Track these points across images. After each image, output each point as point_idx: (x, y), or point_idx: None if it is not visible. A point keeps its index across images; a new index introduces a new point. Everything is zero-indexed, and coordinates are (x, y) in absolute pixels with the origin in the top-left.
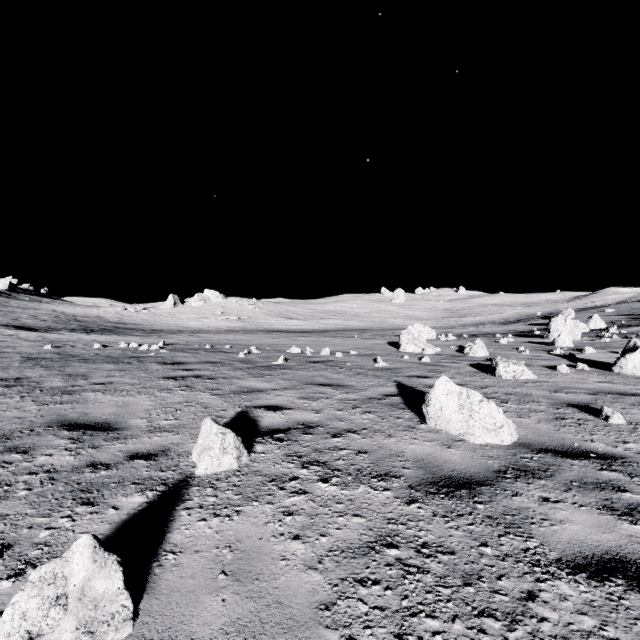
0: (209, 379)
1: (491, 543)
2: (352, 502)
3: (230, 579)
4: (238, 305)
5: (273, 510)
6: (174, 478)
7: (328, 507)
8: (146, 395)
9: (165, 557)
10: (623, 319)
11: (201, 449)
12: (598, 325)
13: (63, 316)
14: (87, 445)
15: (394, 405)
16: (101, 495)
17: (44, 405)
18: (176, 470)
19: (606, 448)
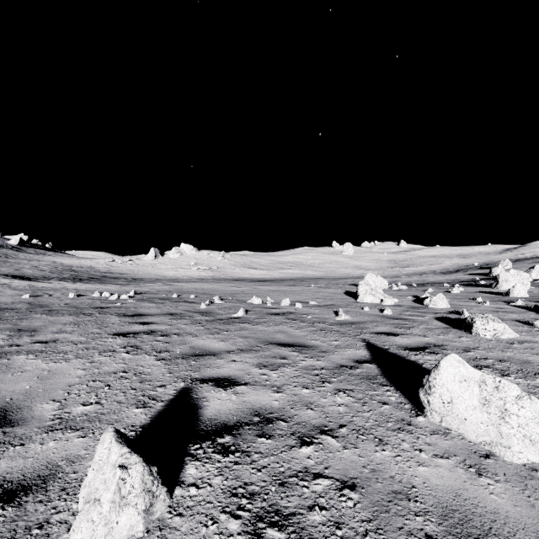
0: (162, 336)
1: None
2: None
3: None
4: (209, 257)
5: None
6: None
7: None
8: (82, 360)
9: None
10: None
11: (86, 494)
12: None
13: (61, 266)
14: None
15: (371, 378)
16: None
17: None
18: None
19: None
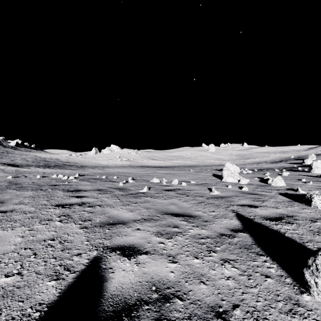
0: (88, 207)
1: None
2: None
3: None
4: (128, 153)
5: None
6: None
7: None
8: (24, 227)
9: None
10: None
11: None
12: None
13: (39, 158)
14: None
15: (248, 247)
16: None
17: None
18: None
19: None
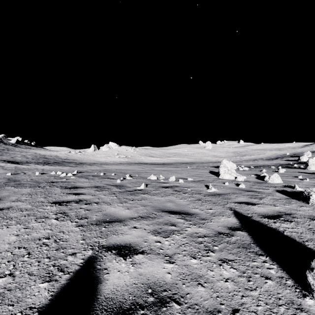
0: (85, 204)
1: None
2: None
3: None
4: (126, 150)
5: None
6: None
7: None
8: (20, 225)
9: None
10: None
11: None
12: None
13: (39, 155)
14: None
15: (247, 247)
16: None
17: None
18: None
19: None
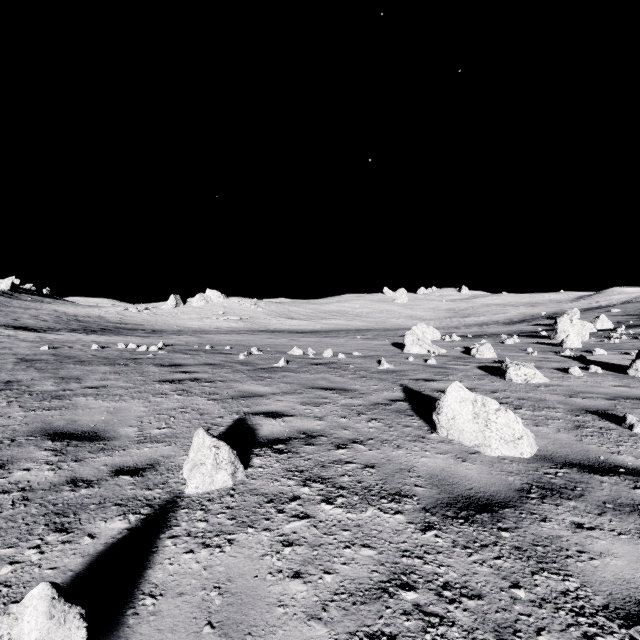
0: (207, 382)
1: (523, 583)
2: (360, 529)
3: (217, 633)
4: (240, 305)
5: (270, 539)
6: (161, 498)
7: (333, 535)
8: (140, 400)
9: (142, 602)
10: (630, 319)
11: (192, 464)
12: (605, 325)
13: (64, 316)
14: (70, 458)
15: (401, 411)
16: (77, 519)
17: (31, 411)
18: (164, 488)
19: (636, 462)
